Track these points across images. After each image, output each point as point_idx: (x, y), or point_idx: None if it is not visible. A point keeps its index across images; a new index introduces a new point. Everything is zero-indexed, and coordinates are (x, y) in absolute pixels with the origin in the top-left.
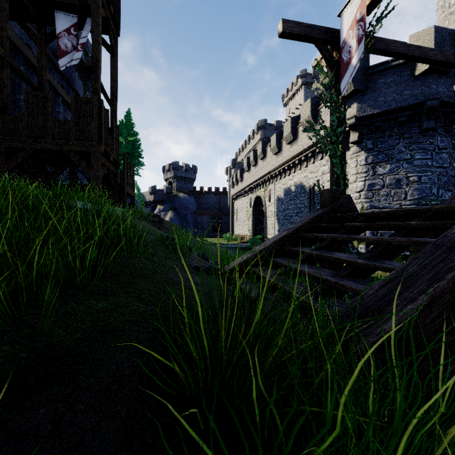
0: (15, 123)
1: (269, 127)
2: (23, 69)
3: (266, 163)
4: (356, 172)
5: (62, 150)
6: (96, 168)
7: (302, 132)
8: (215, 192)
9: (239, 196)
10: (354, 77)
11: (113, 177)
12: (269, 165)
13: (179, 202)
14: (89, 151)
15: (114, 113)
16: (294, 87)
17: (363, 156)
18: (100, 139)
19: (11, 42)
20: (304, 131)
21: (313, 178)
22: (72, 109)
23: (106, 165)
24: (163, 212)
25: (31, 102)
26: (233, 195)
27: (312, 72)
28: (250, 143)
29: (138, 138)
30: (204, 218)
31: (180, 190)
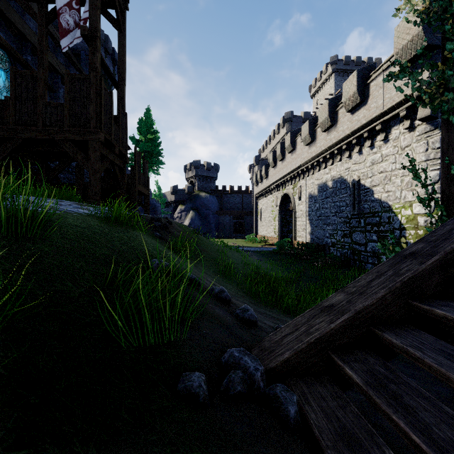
0: (1, 108)
1: (296, 120)
2: (31, 59)
3: (295, 156)
4: (426, 158)
5: (55, 139)
6: (94, 160)
7: (343, 115)
8: (237, 191)
9: (264, 194)
10: (427, 29)
11: (120, 173)
12: (300, 158)
13: (200, 202)
14: (86, 140)
15: (122, 98)
16: (323, 76)
17: (438, 136)
18: (99, 125)
19: (15, 28)
20: (388, 79)
21: (358, 169)
22: (65, 89)
23: (110, 157)
24: (185, 213)
25: (19, 83)
26: (257, 194)
27: (344, 57)
28: (275, 138)
29: (157, 136)
30: (226, 218)
31: (201, 190)
